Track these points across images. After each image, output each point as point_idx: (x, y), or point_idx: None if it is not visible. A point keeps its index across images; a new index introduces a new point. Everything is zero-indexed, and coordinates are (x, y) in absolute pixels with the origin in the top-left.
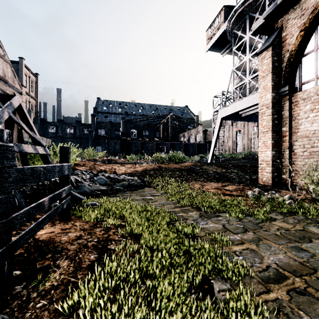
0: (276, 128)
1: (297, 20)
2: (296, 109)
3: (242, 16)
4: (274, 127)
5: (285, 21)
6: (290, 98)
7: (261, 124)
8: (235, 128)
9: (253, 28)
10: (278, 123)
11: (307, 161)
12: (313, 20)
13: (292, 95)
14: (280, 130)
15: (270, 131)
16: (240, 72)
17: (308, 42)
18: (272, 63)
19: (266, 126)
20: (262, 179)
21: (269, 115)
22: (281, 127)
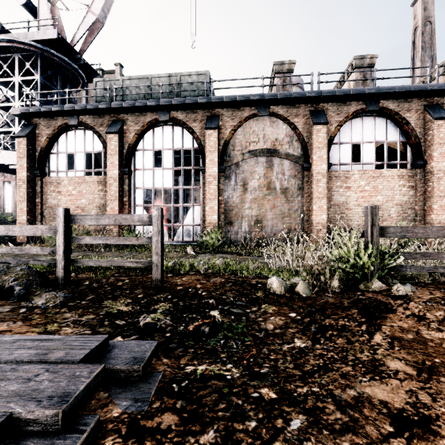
0: (31, 199)
1: (46, 128)
2: (46, 188)
3: (9, 50)
4: (29, 198)
5: (38, 123)
6: (42, 179)
7: (19, 194)
8: (2, 177)
9: (12, 112)
10: (33, 195)
11: (52, 223)
12: (54, 136)
13: (44, 177)
14: (35, 201)
15: (26, 201)
16: (6, 115)
17: (53, 146)
18: (27, 150)
19: (23, 196)
20: (20, 237)
21: (25, 189)
22: (35, 199)
